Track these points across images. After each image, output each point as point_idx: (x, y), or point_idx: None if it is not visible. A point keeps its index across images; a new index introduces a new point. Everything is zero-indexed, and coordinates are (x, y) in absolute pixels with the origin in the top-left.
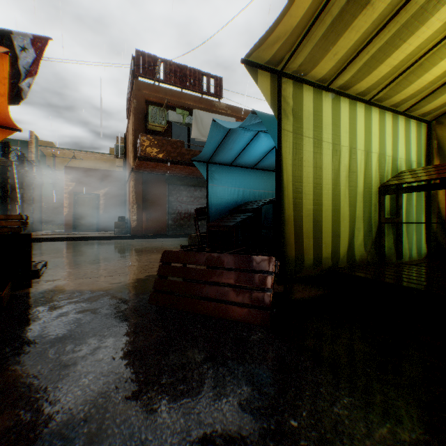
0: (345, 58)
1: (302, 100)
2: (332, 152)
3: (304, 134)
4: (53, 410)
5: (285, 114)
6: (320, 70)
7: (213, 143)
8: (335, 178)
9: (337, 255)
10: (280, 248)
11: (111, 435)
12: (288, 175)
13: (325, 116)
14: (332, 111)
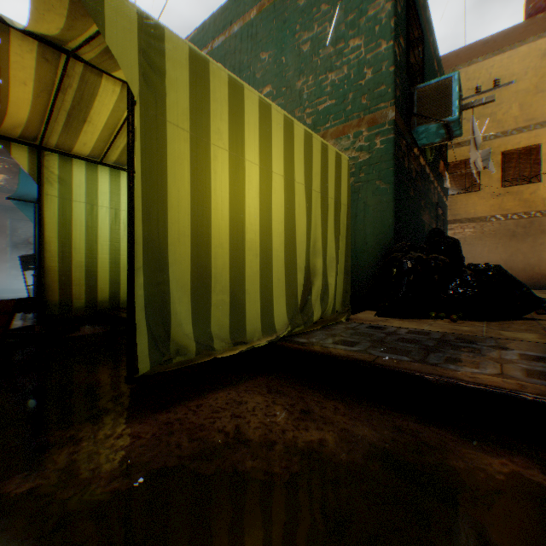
0: (101, 147)
1: (73, 171)
2: (111, 215)
3: (75, 199)
4: None
5: (50, 181)
6: (81, 151)
7: (33, 183)
8: (114, 236)
9: (117, 299)
10: (40, 294)
11: None
12: (53, 233)
13: (102, 185)
14: (110, 181)
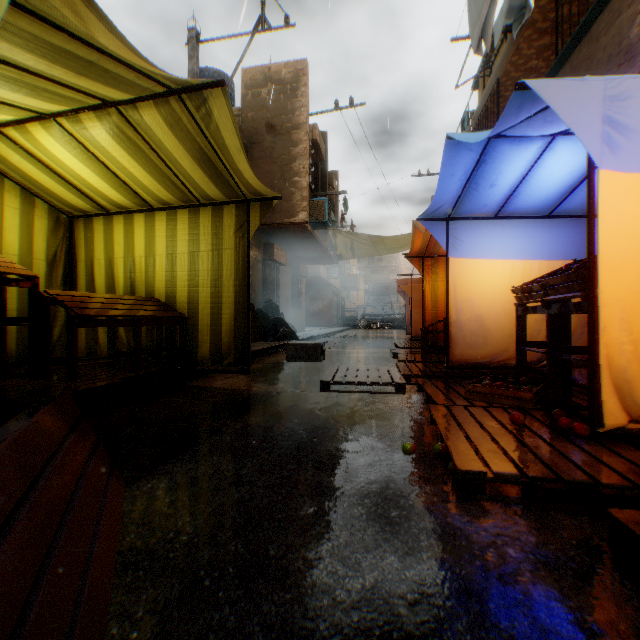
0: None
1: None
2: None
3: None
4: (385, 493)
5: None
6: None
7: None
8: None
9: None
10: None
11: (345, 467)
12: None
13: None
14: None
